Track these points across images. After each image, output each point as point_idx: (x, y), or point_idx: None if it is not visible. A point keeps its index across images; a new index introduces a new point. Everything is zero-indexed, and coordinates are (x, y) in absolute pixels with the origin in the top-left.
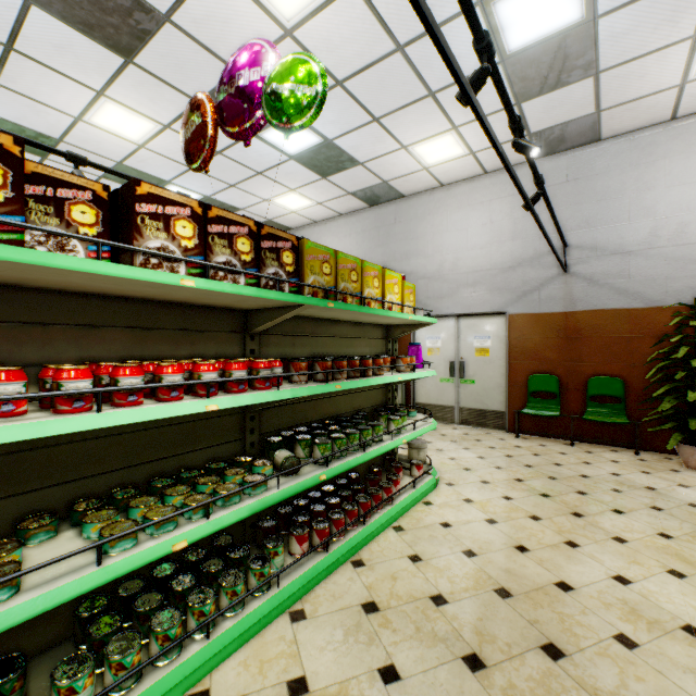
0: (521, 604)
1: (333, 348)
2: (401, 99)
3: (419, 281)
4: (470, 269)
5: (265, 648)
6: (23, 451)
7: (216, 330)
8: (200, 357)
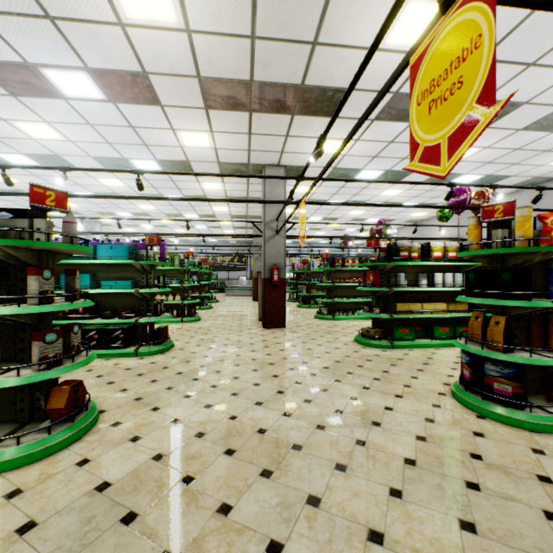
0: None
1: None
2: (439, 194)
3: None
4: None
5: None
6: (350, 289)
7: None
8: None
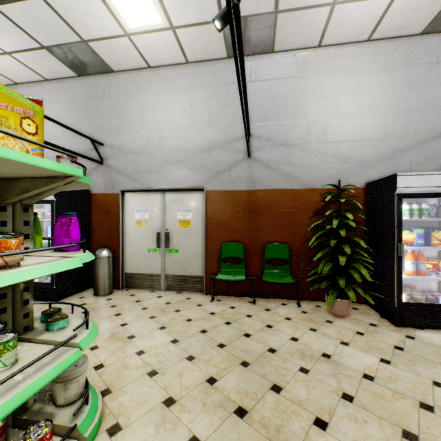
0: None
1: None
2: None
3: (128, 155)
4: (174, 148)
5: None
6: None
7: None
8: None
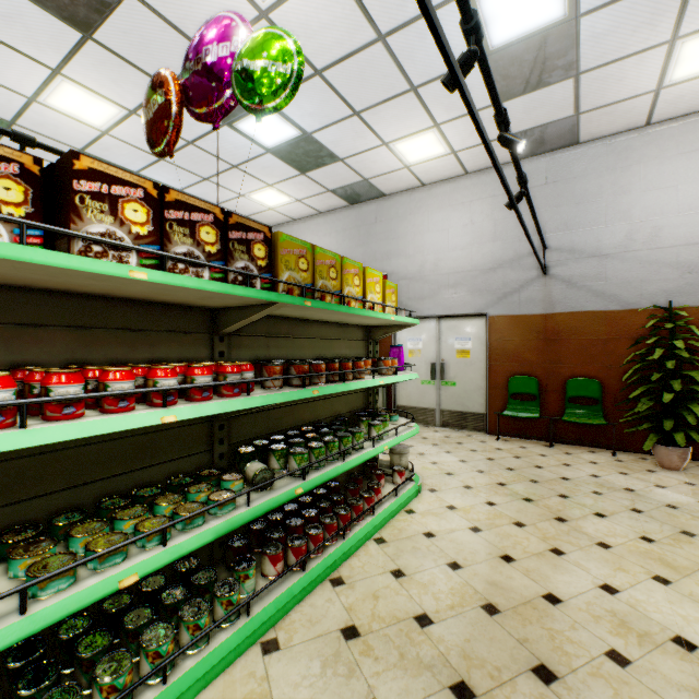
0: (509, 620)
1: (311, 350)
2: (383, 93)
3: (400, 281)
4: (451, 270)
5: (233, 688)
6: None
7: (180, 330)
8: (161, 360)
